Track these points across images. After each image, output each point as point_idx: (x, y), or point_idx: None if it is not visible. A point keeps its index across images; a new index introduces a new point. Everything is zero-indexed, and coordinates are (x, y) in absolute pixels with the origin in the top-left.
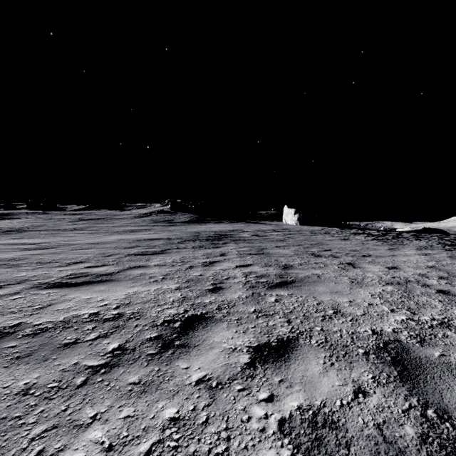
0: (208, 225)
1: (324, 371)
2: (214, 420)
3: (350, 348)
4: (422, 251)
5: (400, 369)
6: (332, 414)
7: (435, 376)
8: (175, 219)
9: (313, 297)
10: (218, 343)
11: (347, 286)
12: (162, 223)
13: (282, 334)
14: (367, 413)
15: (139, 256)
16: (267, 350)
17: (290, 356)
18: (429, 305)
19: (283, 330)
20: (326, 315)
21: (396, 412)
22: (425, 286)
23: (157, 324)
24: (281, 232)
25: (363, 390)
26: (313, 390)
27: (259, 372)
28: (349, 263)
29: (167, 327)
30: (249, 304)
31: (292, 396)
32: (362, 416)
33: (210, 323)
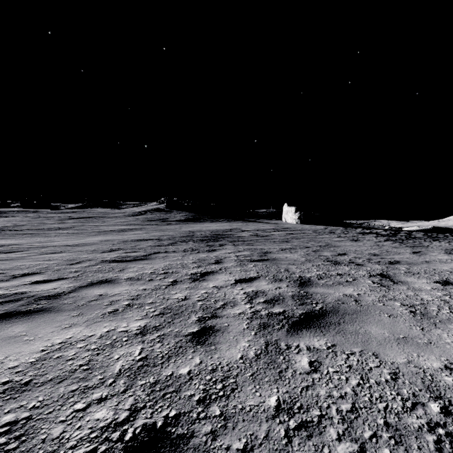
0: (204, 224)
1: None
2: None
3: None
4: None
5: None
6: None
7: None
8: (170, 218)
9: (375, 354)
10: None
11: (413, 324)
12: (156, 222)
13: None
14: None
15: (113, 264)
16: None
17: None
18: None
19: None
20: (436, 425)
21: None
22: None
23: None
24: (283, 232)
25: None
26: None
27: None
28: (382, 274)
29: None
30: (265, 381)
31: None
32: None
33: None
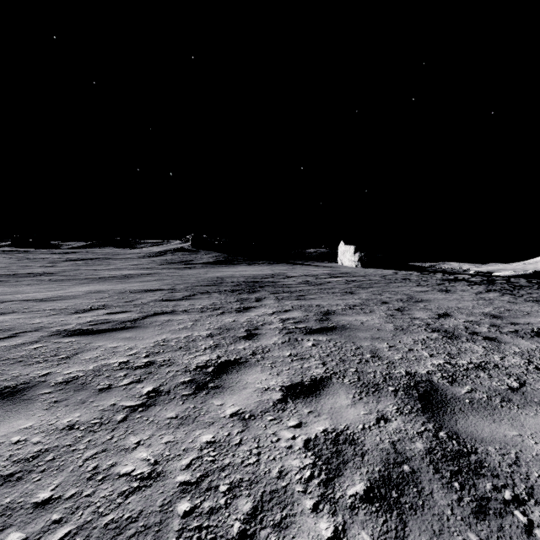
0: (238, 267)
1: None
2: None
3: None
4: None
5: None
6: None
7: None
8: (196, 260)
9: None
10: None
11: None
12: (177, 264)
13: None
14: None
15: (67, 340)
16: None
17: None
18: None
19: None
20: None
21: None
22: None
23: None
24: (341, 278)
25: None
26: None
27: None
28: None
29: None
30: None
31: None
32: None
33: None
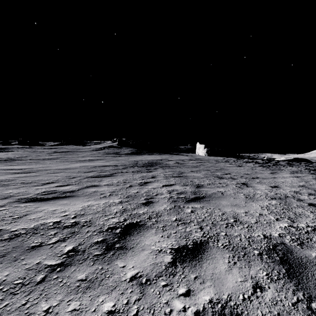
0: (144, 156)
1: (229, 269)
2: (142, 313)
3: (247, 249)
4: (295, 175)
5: (287, 267)
6: (236, 307)
7: (315, 273)
8: (121, 152)
9: (219, 209)
10: (148, 245)
11: (243, 201)
12: (112, 154)
13: (196, 238)
14: (264, 306)
15: (94, 178)
16: (185, 252)
17: (202, 256)
18: (304, 215)
19: (197, 235)
20: (229, 223)
21: (287, 305)
22: (299, 200)
23: (103, 230)
24: (195, 161)
25: (259, 286)
26: (221, 285)
27: (179, 270)
28: (243, 183)
29: (111, 233)
30: (172, 214)
31: (205, 291)
32: (260, 309)
33: (143, 229)
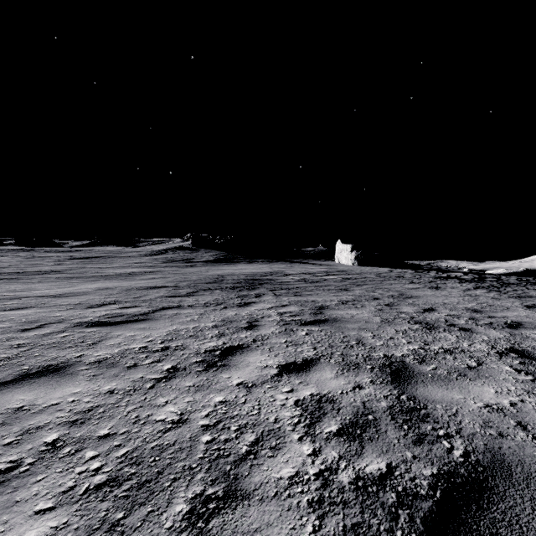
0: (238, 266)
1: None
2: None
3: None
4: None
5: None
6: None
7: None
8: (196, 258)
9: None
10: None
11: None
12: (178, 263)
13: None
14: None
15: (89, 330)
16: None
17: None
18: None
19: None
20: None
21: None
22: None
23: None
24: (338, 276)
25: None
26: None
27: None
28: (515, 350)
29: None
30: None
31: None
32: None
33: None
